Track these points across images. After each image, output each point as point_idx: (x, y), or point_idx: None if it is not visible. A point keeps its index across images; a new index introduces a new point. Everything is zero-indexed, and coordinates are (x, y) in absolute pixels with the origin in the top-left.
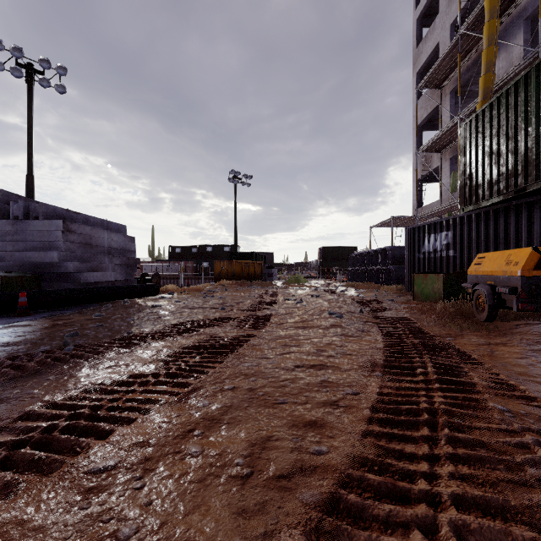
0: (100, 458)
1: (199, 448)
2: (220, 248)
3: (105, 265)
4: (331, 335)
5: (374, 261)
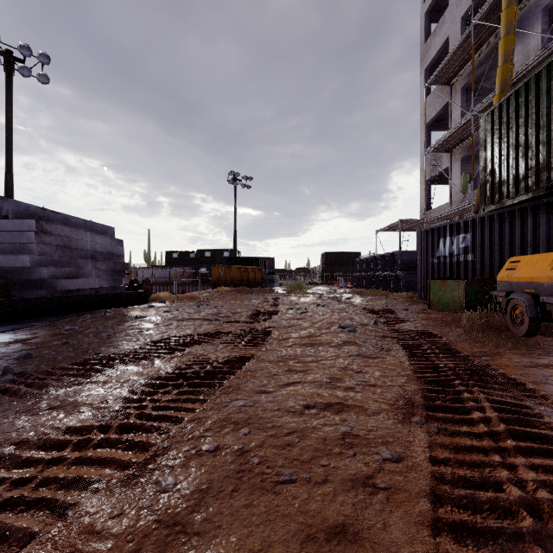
0: None
1: None
2: (219, 253)
3: (87, 271)
4: (345, 355)
5: (382, 267)
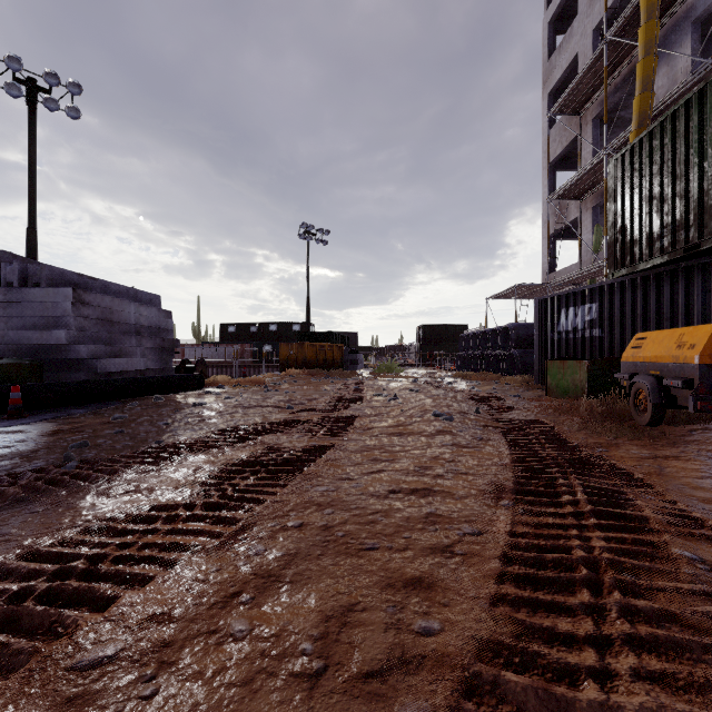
0: (93, 643)
1: (247, 624)
2: (287, 326)
3: (131, 349)
4: (438, 445)
5: (492, 344)
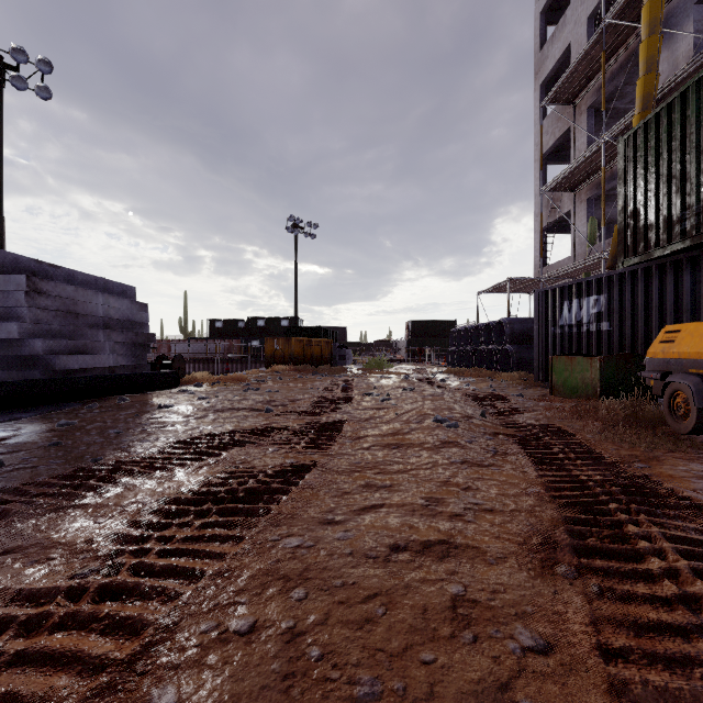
0: None
1: None
2: (275, 321)
3: (98, 344)
4: (446, 462)
5: (485, 339)
